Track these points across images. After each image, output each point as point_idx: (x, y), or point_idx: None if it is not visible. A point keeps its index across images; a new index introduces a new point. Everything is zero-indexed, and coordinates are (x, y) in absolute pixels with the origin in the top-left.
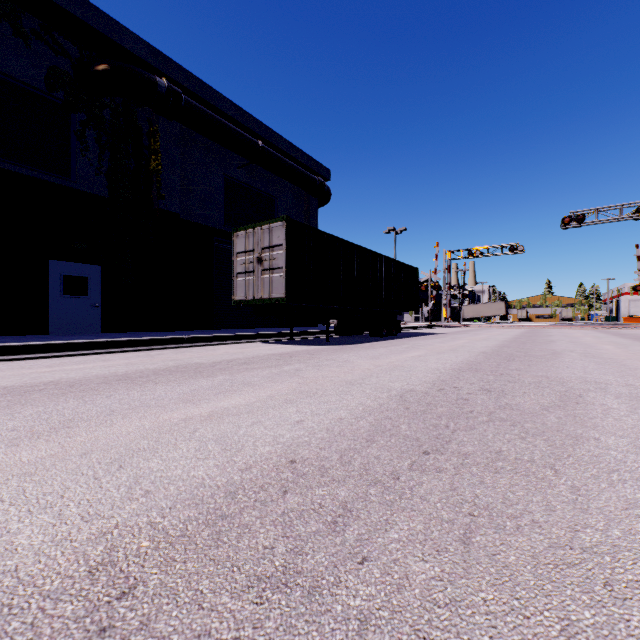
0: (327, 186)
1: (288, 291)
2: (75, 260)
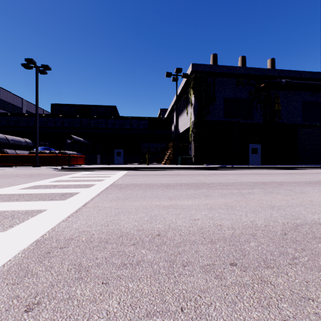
0: None
1: None
2: (254, 143)
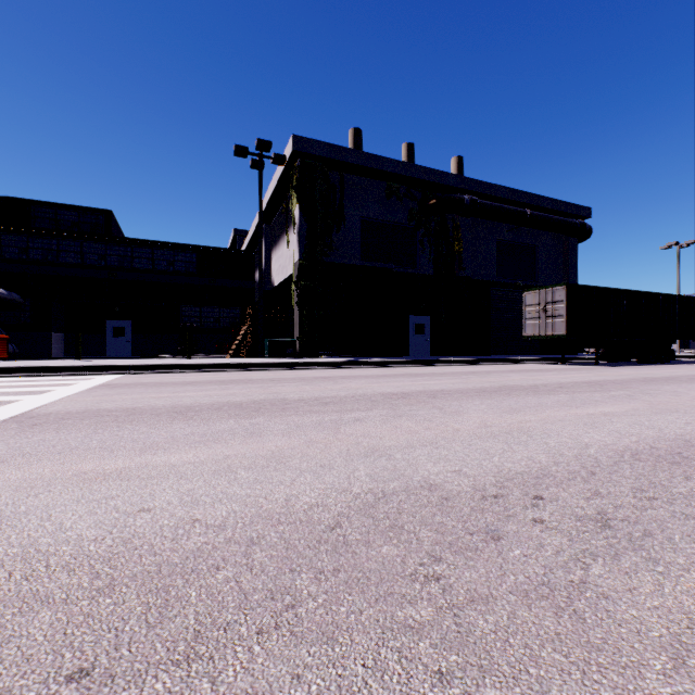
0: (588, 226)
1: (567, 330)
2: (419, 314)
